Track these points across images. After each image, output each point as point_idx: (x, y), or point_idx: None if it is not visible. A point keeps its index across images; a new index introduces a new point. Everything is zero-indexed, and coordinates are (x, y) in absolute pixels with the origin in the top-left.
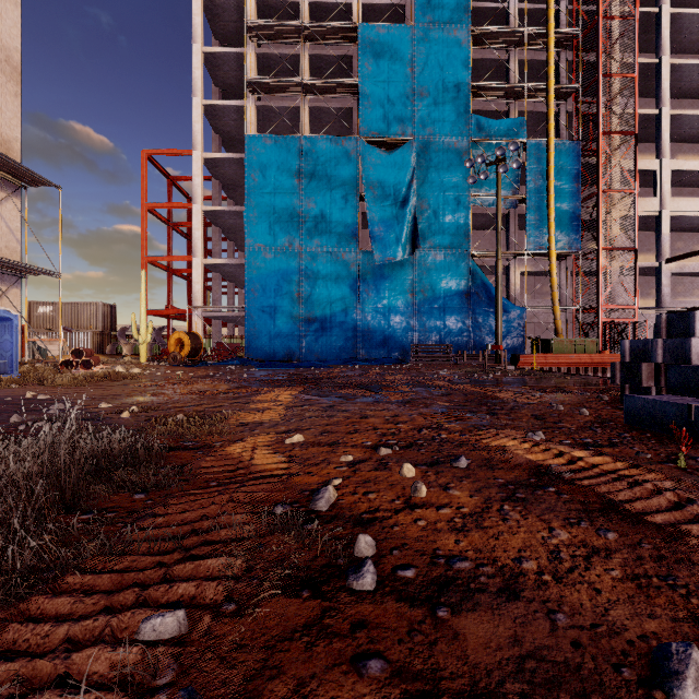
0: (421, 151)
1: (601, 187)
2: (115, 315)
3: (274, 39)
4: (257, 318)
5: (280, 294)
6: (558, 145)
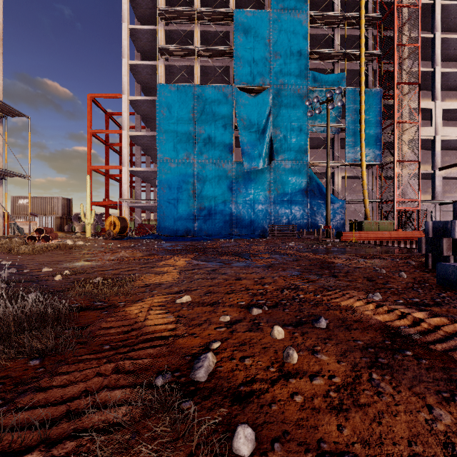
0: (275, 95)
1: (396, 119)
2: (70, 205)
3: (177, 20)
4: (165, 207)
5: (180, 191)
6: (367, 92)
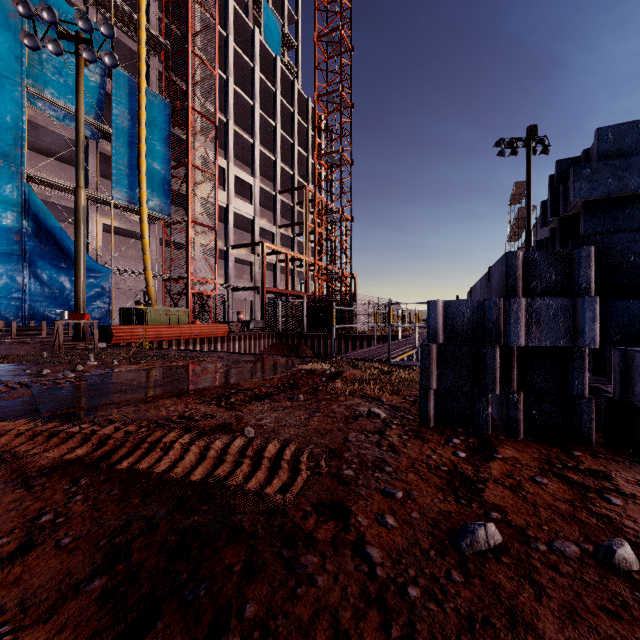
0: None
1: (191, 159)
2: None
3: None
4: None
5: None
6: (150, 94)
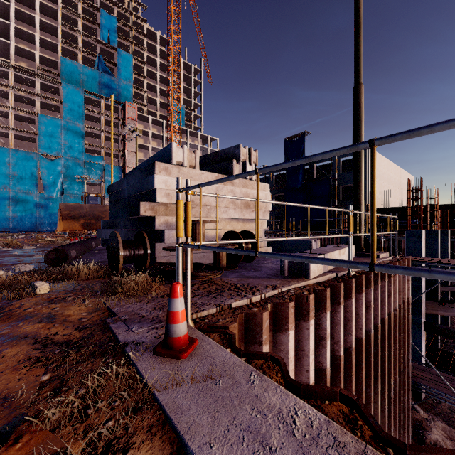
0: (65, 161)
1: None
2: None
3: None
4: None
5: None
6: (115, 167)
